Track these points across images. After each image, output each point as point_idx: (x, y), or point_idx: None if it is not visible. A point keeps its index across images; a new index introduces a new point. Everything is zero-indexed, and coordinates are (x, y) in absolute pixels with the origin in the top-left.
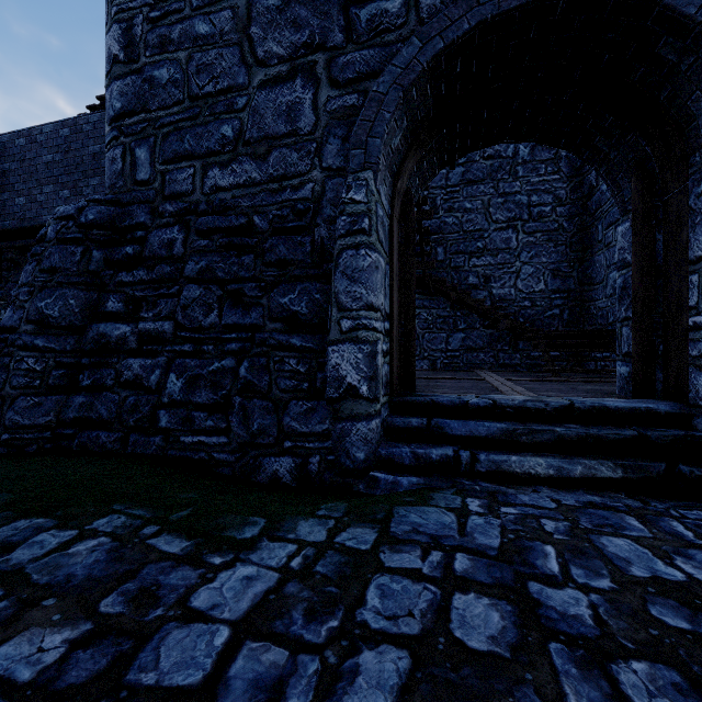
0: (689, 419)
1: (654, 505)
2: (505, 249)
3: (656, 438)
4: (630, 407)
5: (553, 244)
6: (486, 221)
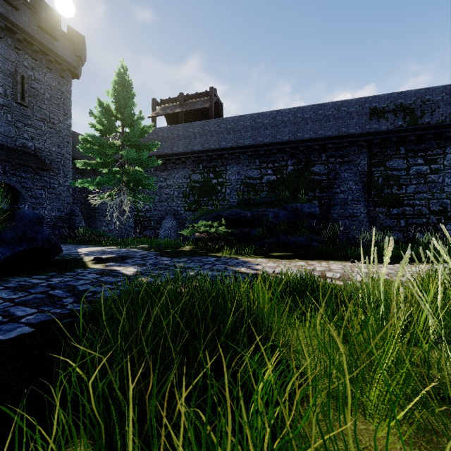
0: None
1: None
2: None
3: None
4: None
5: None
6: None
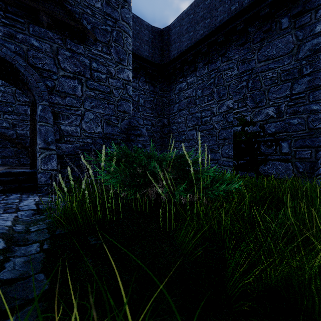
0: (36, 173)
1: (6, 194)
2: (24, 114)
3: (20, 178)
4: (18, 171)
5: None
6: (14, 99)
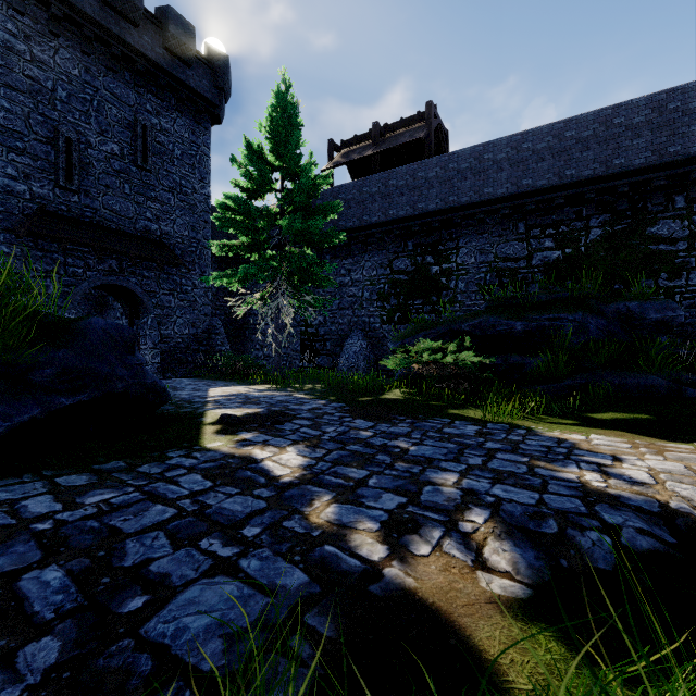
0: None
1: None
2: None
3: None
4: None
5: (88, 300)
6: None
